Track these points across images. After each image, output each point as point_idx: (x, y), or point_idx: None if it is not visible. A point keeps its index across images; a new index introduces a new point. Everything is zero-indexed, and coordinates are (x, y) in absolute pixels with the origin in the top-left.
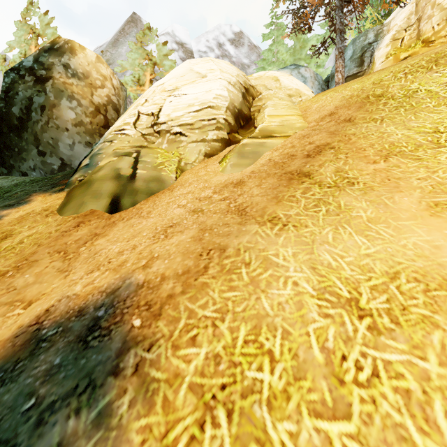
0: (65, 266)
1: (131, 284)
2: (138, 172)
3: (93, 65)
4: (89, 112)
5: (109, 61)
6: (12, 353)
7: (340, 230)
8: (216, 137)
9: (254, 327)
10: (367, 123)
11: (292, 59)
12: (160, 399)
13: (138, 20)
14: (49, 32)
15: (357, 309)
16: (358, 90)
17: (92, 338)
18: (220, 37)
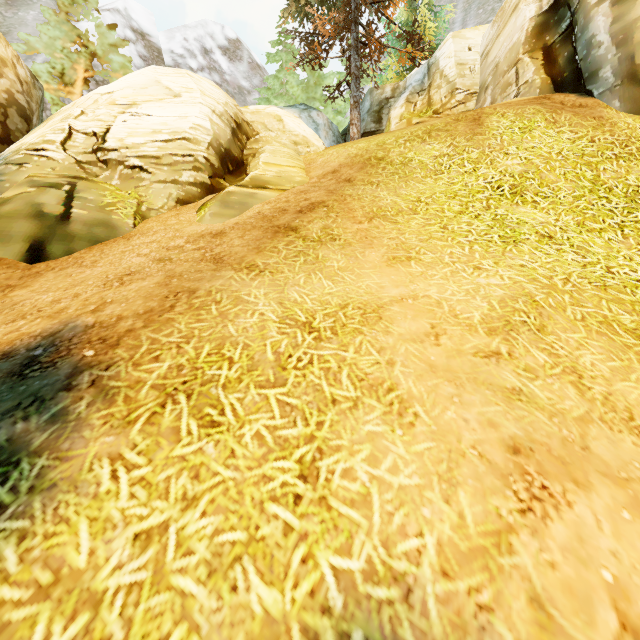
0: None
1: (77, 326)
2: (74, 212)
3: None
4: None
5: None
6: None
7: (312, 276)
8: (193, 179)
9: (218, 344)
10: (364, 185)
11: (305, 97)
12: (122, 397)
13: None
14: None
15: (309, 328)
16: (363, 150)
17: (31, 371)
18: (206, 39)
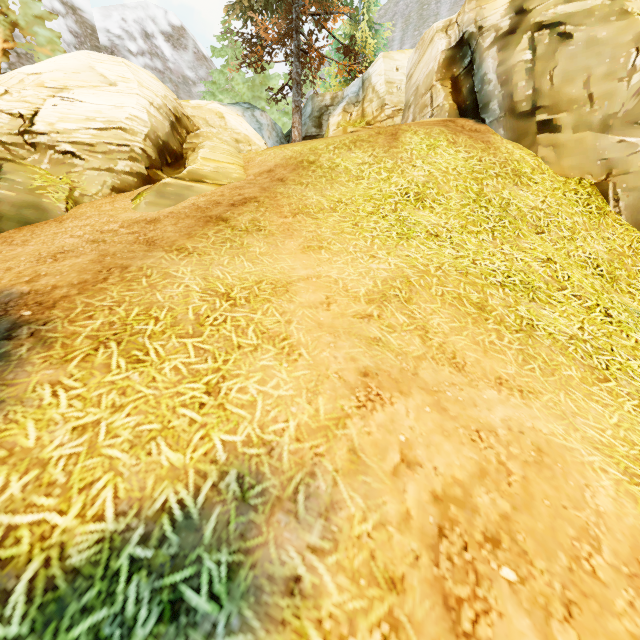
0: None
1: (13, 293)
2: (1, 193)
3: None
4: None
5: None
6: None
7: (236, 259)
8: (129, 169)
9: (147, 308)
10: (295, 185)
11: (251, 95)
12: (59, 344)
13: None
14: None
15: (227, 297)
16: (298, 153)
17: None
18: (147, 22)
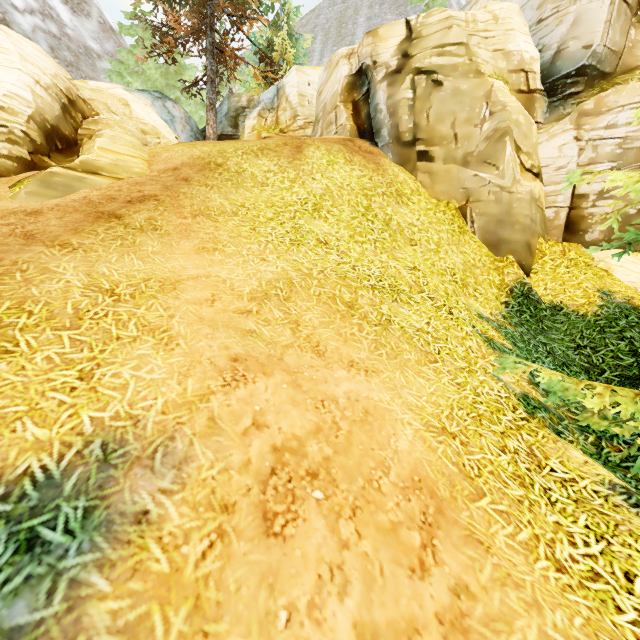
0: None
1: None
2: None
3: None
4: None
5: None
6: None
7: (125, 256)
8: (7, 152)
9: (20, 302)
10: (200, 186)
11: (165, 83)
12: None
13: None
14: None
15: (111, 293)
16: (206, 153)
17: None
18: None
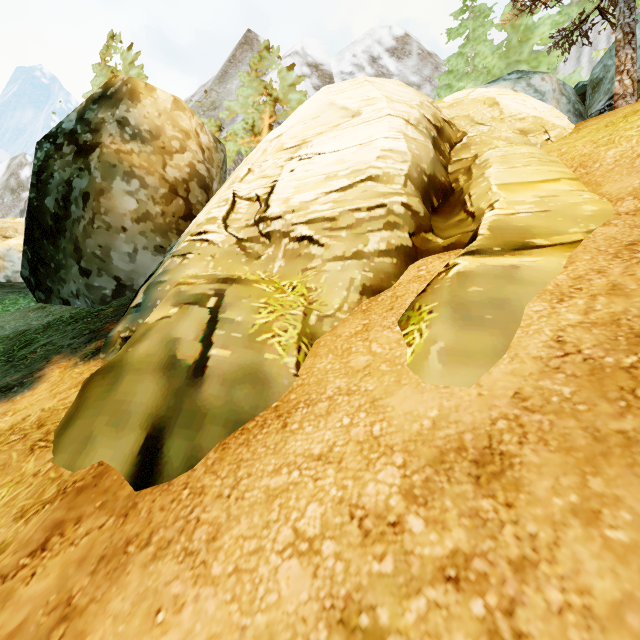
0: None
1: None
2: (212, 355)
3: (168, 115)
4: (159, 195)
5: (214, 103)
6: None
7: None
8: (385, 245)
9: None
10: None
11: (504, 64)
12: None
13: (254, 40)
14: (133, 73)
15: None
16: None
17: None
18: (373, 47)
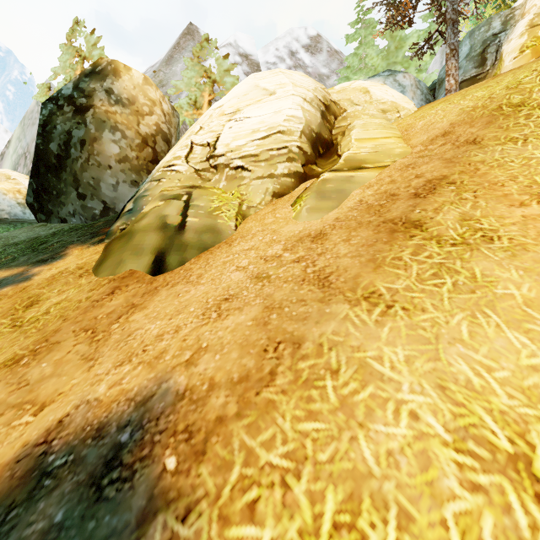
0: (91, 351)
1: (168, 391)
2: (188, 221)
3: (140, 88)
4: (134, 144)
5: (162, 82)
6: (7, 490)
7: (480, 320)
8: (287, 170)
9: (349, 496)
10: (501, 145)
11: (385, 64)
12: None
13: (195, 32)
14: (95, 54)
15: (530, 478)
16: (484, 99)
17: (108, 482)
18: (292, 44)
